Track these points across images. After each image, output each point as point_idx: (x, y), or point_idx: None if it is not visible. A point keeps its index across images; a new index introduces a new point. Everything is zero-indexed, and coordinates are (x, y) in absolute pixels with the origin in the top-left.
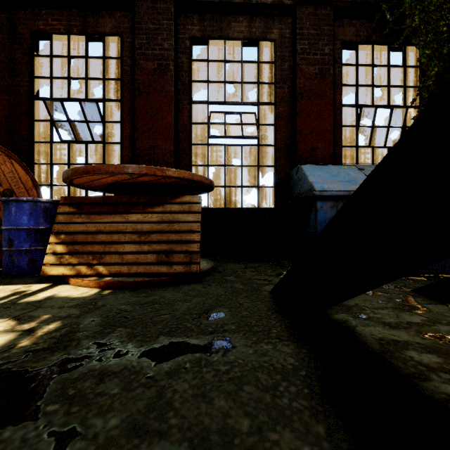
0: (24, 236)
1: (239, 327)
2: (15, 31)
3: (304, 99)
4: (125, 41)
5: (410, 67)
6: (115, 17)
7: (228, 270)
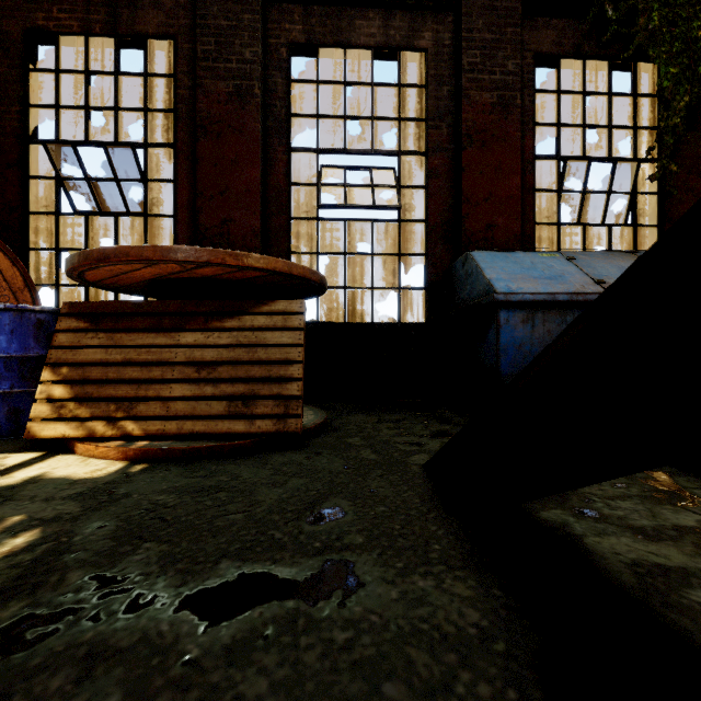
0: (1, 370)
1: (370, 539)
2: None
3: (473, 145)
4: (181, 47)
5: (644, 96)
6: (164, 7)
7: (350, 426)
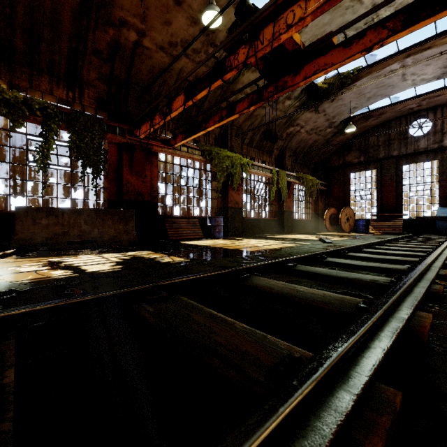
0: (362, 226)
1: None
2: (345, 174)
3: None
4: (378, 170)
5: None
6: (375, 164)
7: None
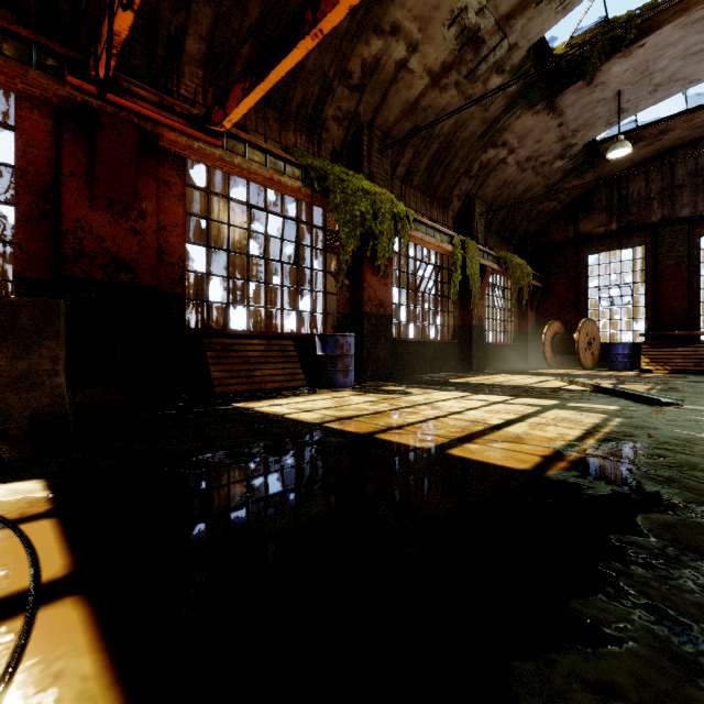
0: (622, 356)
1: None
2: (578, 256)
3: None
4: (648, 248)
5: None
6: (641, 236)
7: None
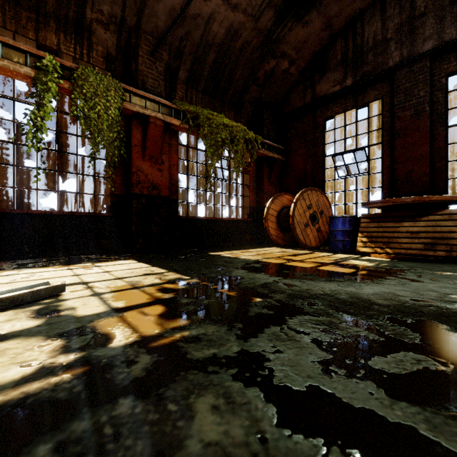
0: (341, 233)
1: None
2: (315, 122)
3: None
4: (384, 101)
5: None
6: (377, 88)
7: None
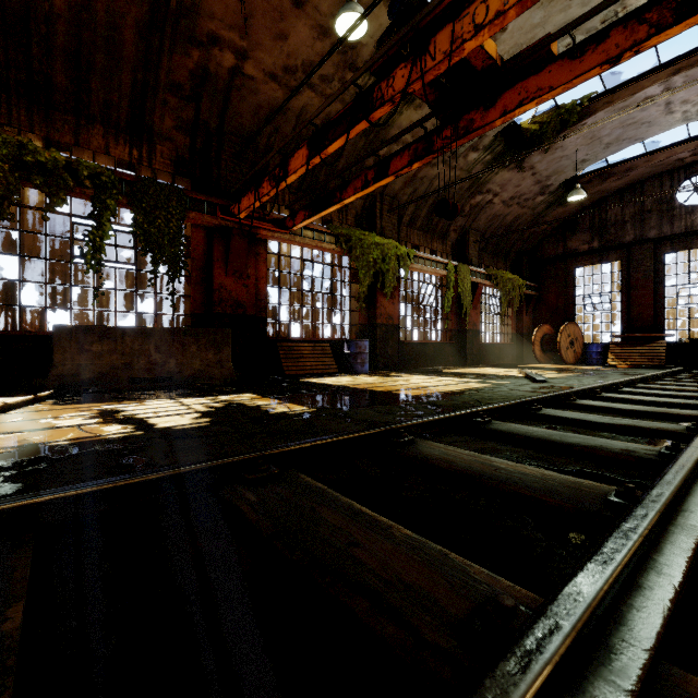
0: (595, 354)
1: None
2: (567, 269)
3: None
4: (623, 263)
5: None
6: (617, 253)
7: None
